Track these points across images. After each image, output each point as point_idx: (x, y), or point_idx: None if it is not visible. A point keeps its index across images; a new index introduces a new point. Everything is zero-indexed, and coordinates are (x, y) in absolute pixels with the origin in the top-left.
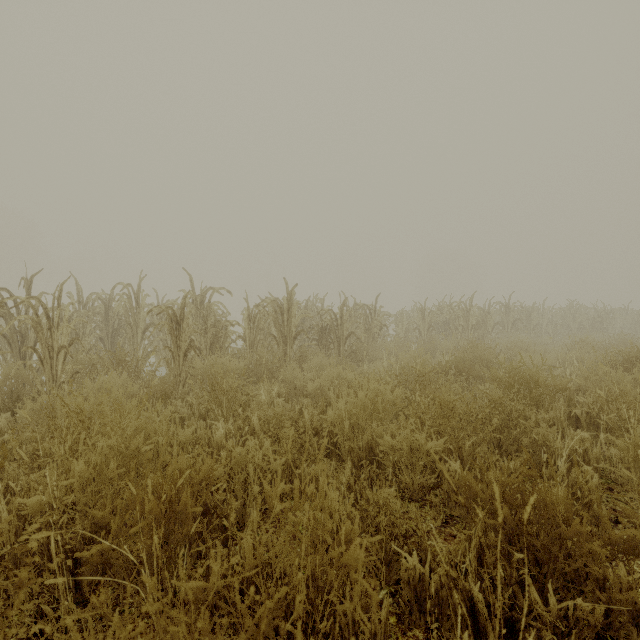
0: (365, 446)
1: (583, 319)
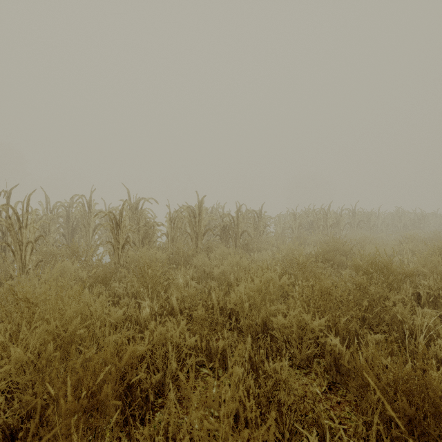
0: (261, 322)
1: (407, 220)
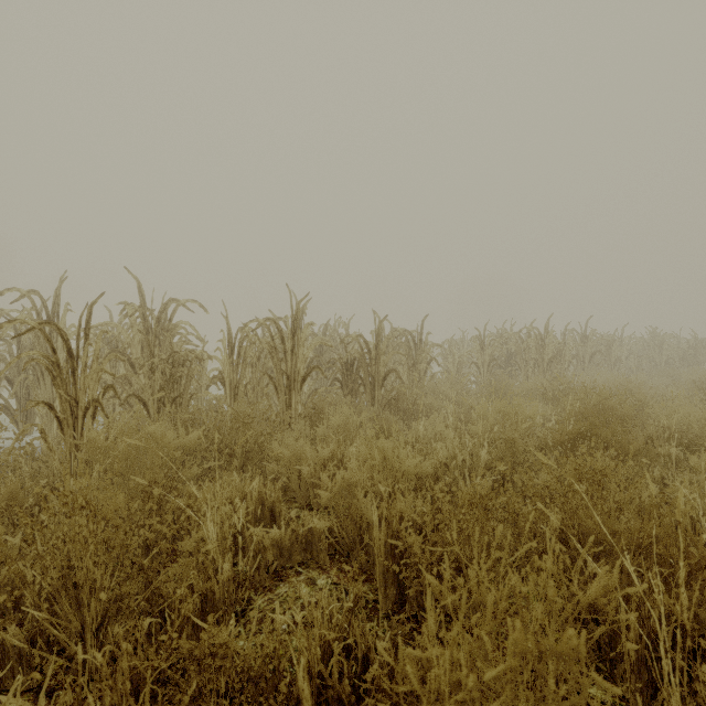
0: None
1: (671, 351)
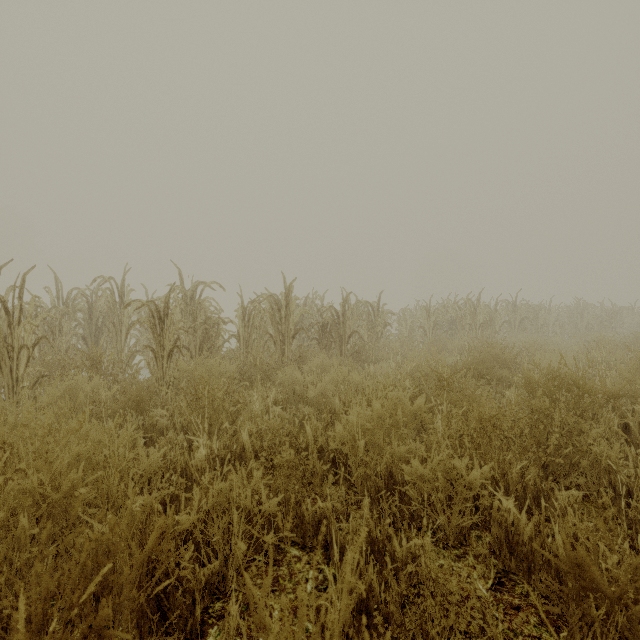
0: (384, 471)
1: (591, 318)
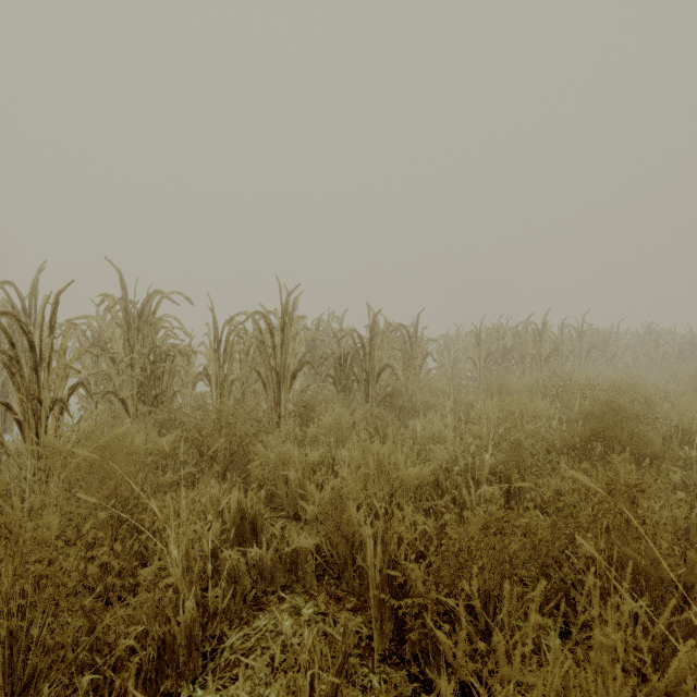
0: None
1: (668, 346)
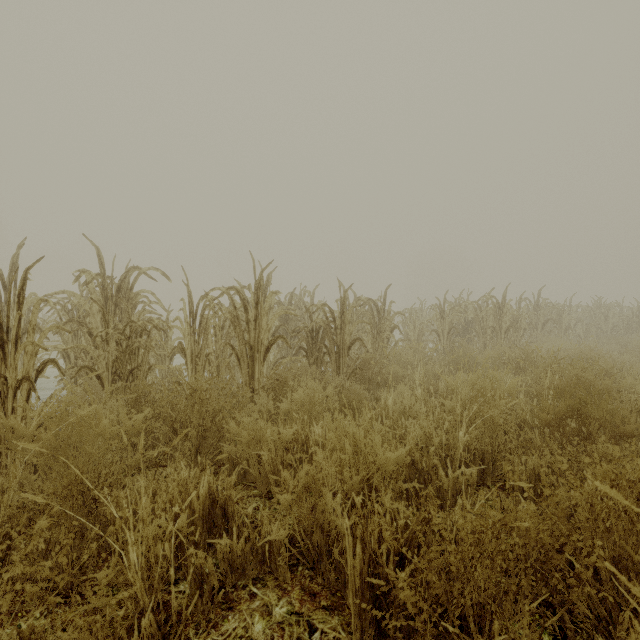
0: None
1: (617, 319)
